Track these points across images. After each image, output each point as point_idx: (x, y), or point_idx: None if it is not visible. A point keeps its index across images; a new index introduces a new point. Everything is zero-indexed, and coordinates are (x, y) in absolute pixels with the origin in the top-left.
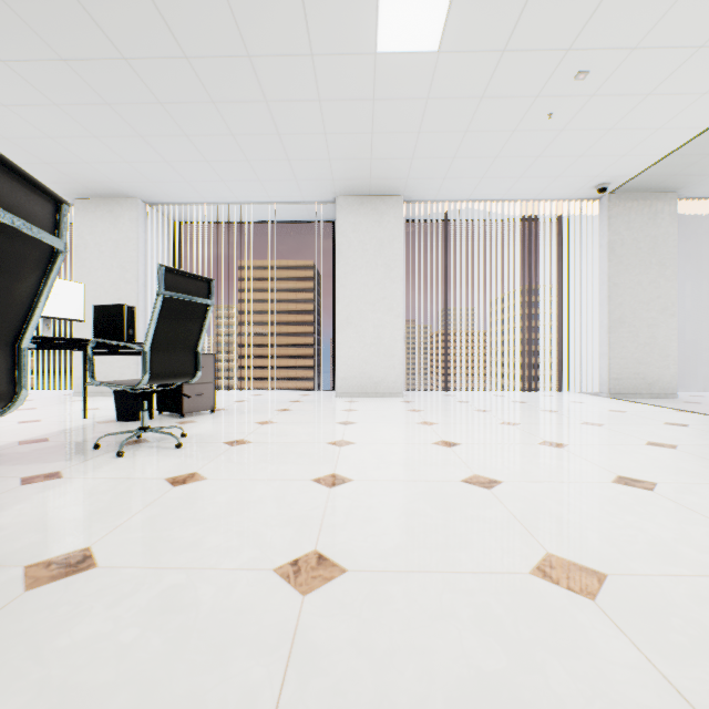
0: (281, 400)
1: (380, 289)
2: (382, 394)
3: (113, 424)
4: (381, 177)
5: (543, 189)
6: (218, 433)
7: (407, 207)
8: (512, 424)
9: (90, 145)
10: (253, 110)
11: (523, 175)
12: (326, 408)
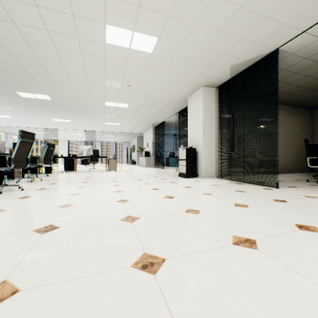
0: None
1: None
2: None
3: None
4: None
5: None
6: None
7: None
8: None
9: None
10: None
11: None
12: None
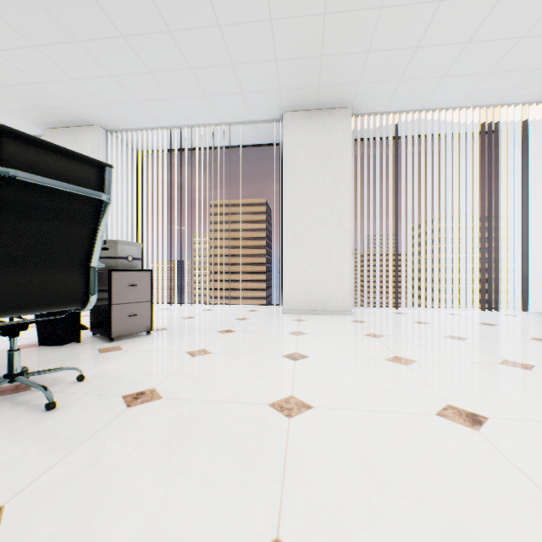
0: (228, 317)
1: (328, 204)
2: (330, 312)
3: (28, 351)
4: (331, 84)
5: (510, 90)
6: (130, 373)
7: (354, 123)
8: (523, 367)
9: (33, 59)
10: None
11: (493, 69)
12: (272, 329)
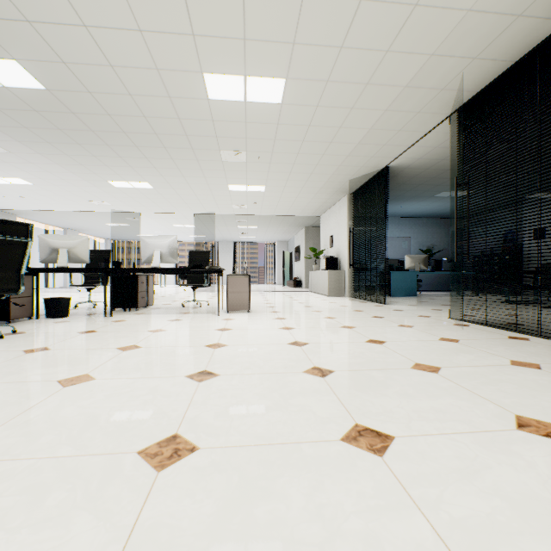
0: None
1: None
2: None
3: None
4: None
5: None
6: None
7: None
8: None
9: None
10: None
11: None
12: None
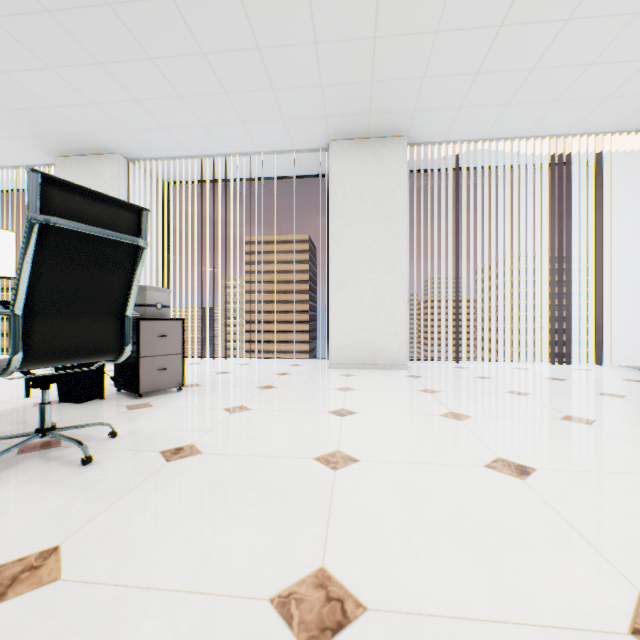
0: (267, 372)
1: (380, 245)
2: (382, 366)
3: None
4: (383, 110)
5: (581, 119)
6: (165, 430)
7: (410, 153)
8: (583, 422)
9: (48, 81)
10: (222, 7)
11: (561, 97)
12: (317, 385)
